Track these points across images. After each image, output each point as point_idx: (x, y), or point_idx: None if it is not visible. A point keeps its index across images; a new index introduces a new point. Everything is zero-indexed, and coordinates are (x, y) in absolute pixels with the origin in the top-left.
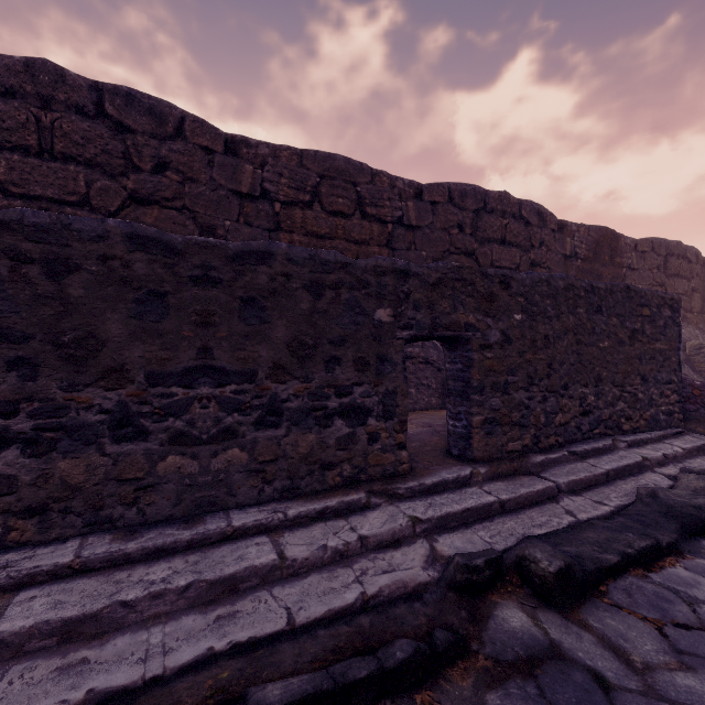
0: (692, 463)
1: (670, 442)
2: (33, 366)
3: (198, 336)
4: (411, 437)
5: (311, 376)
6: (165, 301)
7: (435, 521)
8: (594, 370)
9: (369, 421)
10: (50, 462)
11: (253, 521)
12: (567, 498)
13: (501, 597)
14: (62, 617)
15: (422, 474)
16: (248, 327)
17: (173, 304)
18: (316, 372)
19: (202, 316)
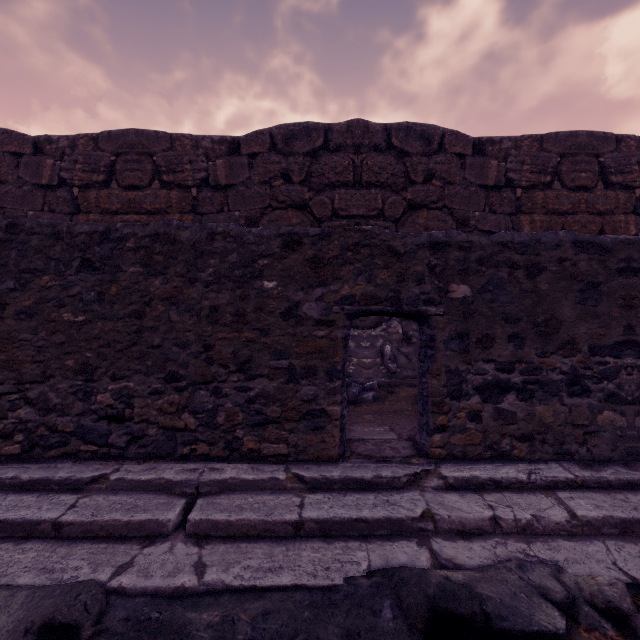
0: None
1: None
2: (521, 339)
3: (623, 316)
4: None
5: None
6: (598, 289)
7: None
8: None
9: None
10: (531, 405)
11: None
12: None
13: None
14: (619, 516)
15: None
16: None
17: (604, 291)
18: None
19: (625, 300)
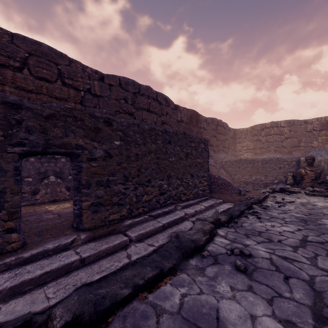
0: (206, 213)
1: (201, 203)
2: None
3: None
4: (63, 215)
5: None
6: None
7: (6, 291)
8: (167, 172)
9: None
10: None
11: None
12: (134, 245)
13: None
14: None
15: (31, 247)
16: None
17: None
18: None
19: None
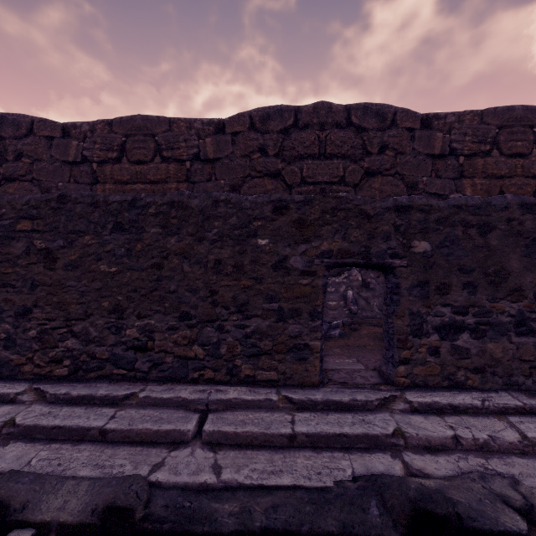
0: None
1: None
2: (474, 286)
3: None
4: None
5: None
6: None
7: None
8: None
9: None
10: (483, 343)
11: None
12: None
13: None
14: None
15: None
16: None
17: None
18: None
19: None
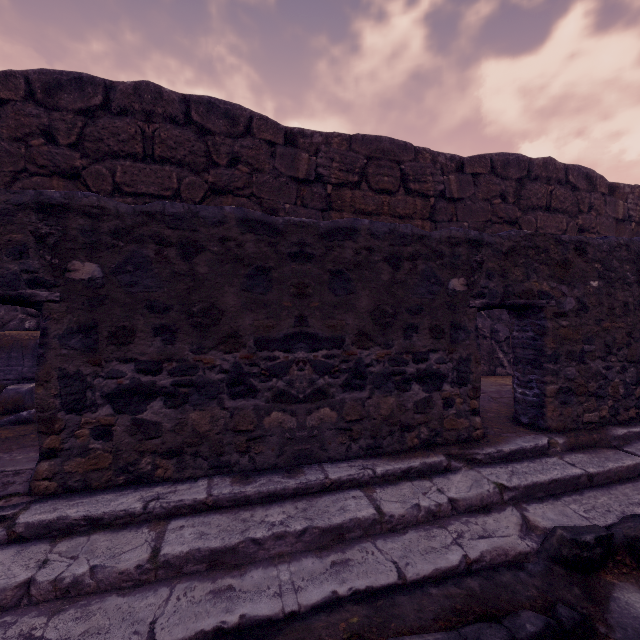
0: None
1: None
2: (172, 332)
3: (296, 306)
4: None
5: (391, 342)
6: (269, 275)
7: (522, 490)
8: None
9: (444, 386)
10: (184, 412)
11: (347, 475)
12: None
13: (617, 578)
14: (209, 547)
15: (496, 440)
16: (336, 298)
17: (275, 278)
18: (395, 339)
19: (298, 288)
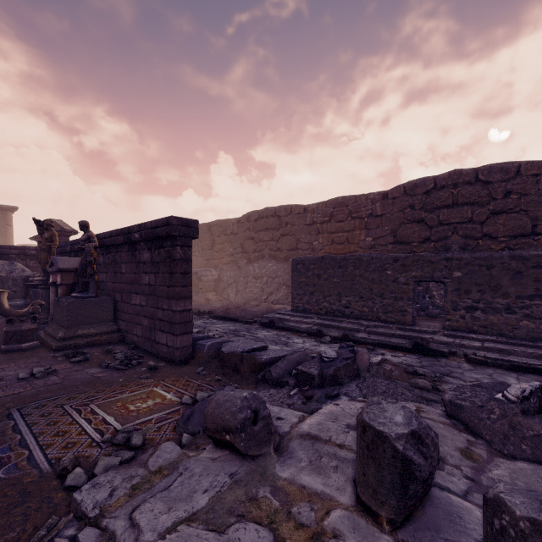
0: None
1: None
2: (483, 291)
3: (534, 285)
4: None
5: None
6: (522, 274)
7: None
8: None
9: None
10: (487, 315)
11: None
12: None
13: None
14: (498, 347)
15: None
16: None
17: (524, 275)
18: None
19: (536, 278)
